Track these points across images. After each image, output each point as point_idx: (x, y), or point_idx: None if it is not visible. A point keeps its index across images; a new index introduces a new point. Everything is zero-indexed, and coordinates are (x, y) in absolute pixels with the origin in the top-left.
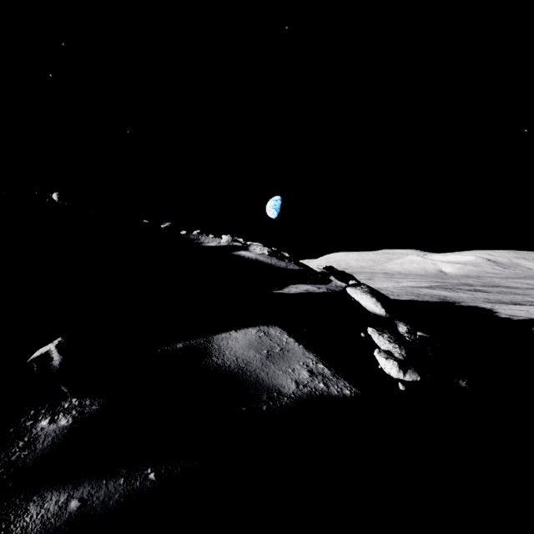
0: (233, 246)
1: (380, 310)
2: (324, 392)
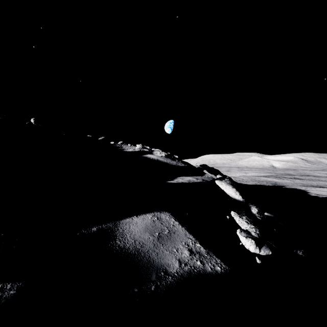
0: (143, 151)
1: (239, 197)
2: (201, 270)
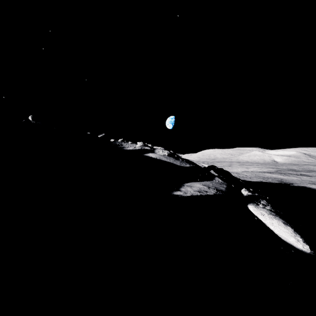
0: (144, 149)
1: (304, 247)
2: None
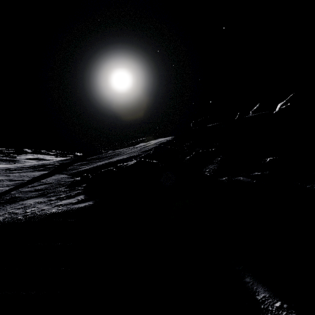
0: None
1: None
2: None
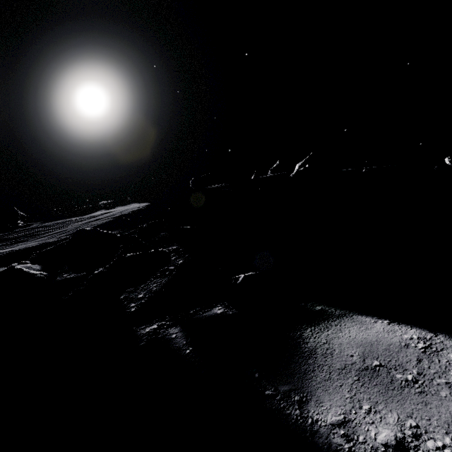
0: None
1: None
2: None
